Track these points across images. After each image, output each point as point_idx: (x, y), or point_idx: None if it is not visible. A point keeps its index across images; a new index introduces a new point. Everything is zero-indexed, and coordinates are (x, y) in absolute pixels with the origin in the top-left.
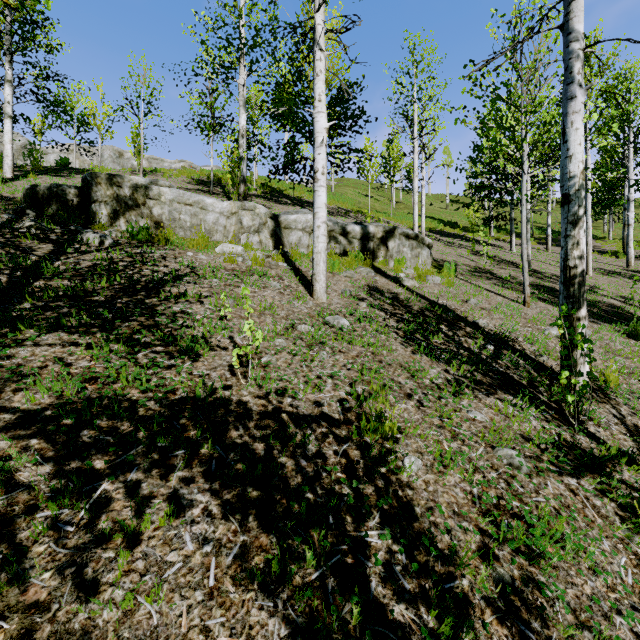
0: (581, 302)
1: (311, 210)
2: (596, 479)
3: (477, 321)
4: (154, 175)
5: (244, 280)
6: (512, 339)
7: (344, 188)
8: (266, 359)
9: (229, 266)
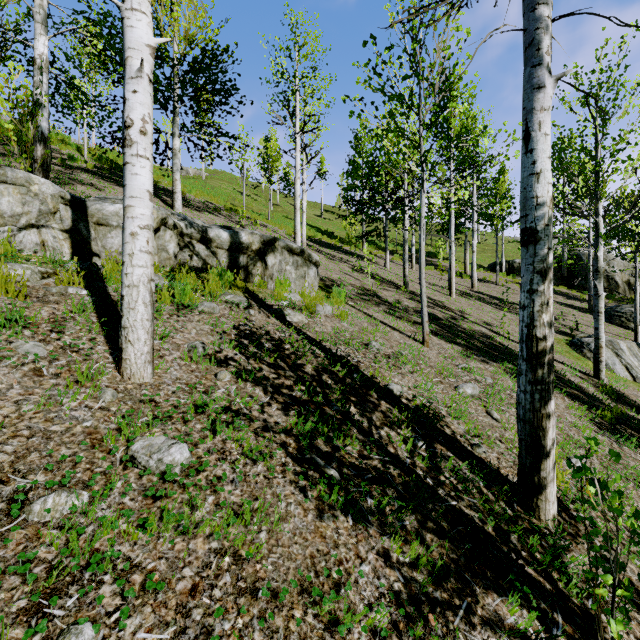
0: (551, 390)
1: (168, 200)
2: None
3: (391, 387)
4: None
5: None
6: (440, 419)
7: (217, 181)
8: None
9: None
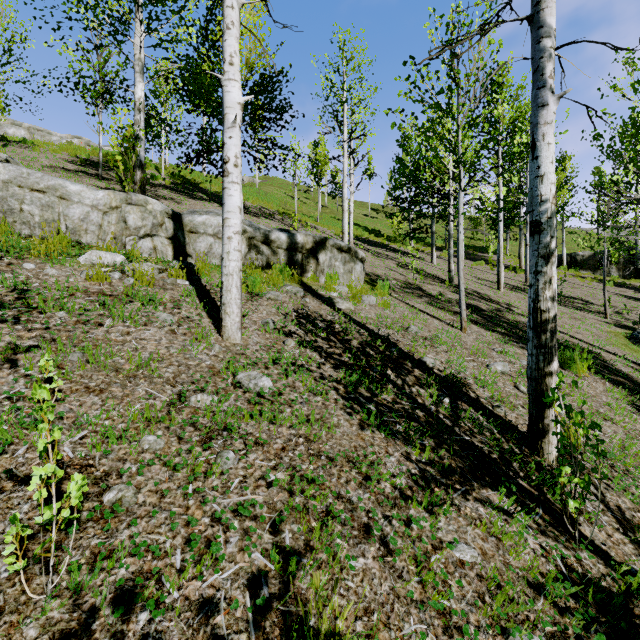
0: (553, 353)
1: None
2: None
3: (424, 359)
4: (20, 147)
5: (112, 313)
6: (466, 384)
7: (269, 187)
8: (113, 496)
9: (95, 287)
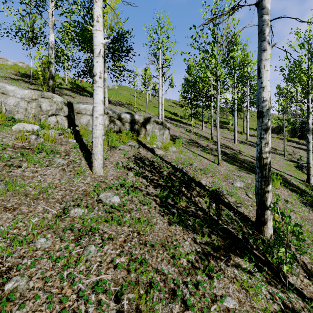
0: (269, 180)
1: None
2: None
3: (201, 181)
4: None
5: (28, 159)
6: (222, 195)
7: (122, 90)
8: (11, 285)
9: (19, 144)
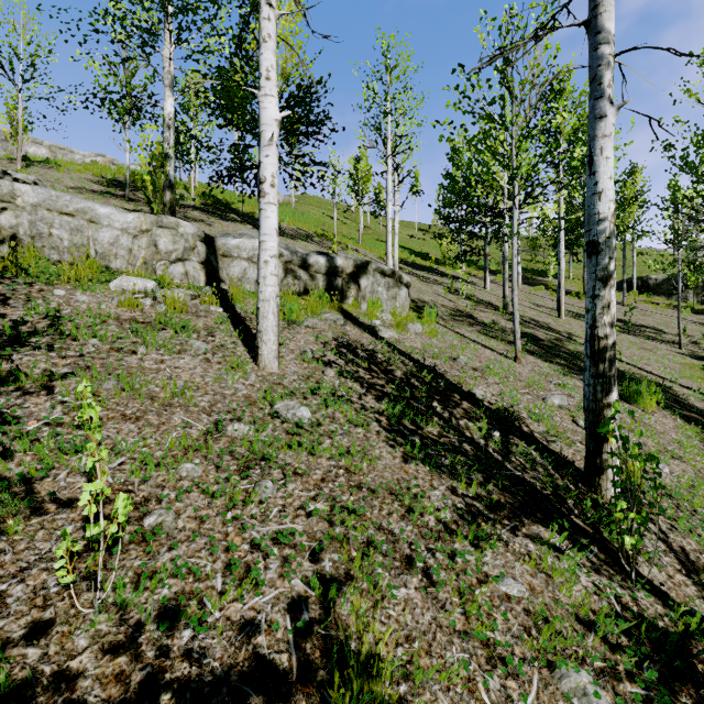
0: (612, 383)
1: None
2: (693, 696)
3: (474, 391)
4: (43, 167)
5: (146, 340)
6: (518, 418)
7: (306, 206)
8: (154, 520)
9: (126, 314)
